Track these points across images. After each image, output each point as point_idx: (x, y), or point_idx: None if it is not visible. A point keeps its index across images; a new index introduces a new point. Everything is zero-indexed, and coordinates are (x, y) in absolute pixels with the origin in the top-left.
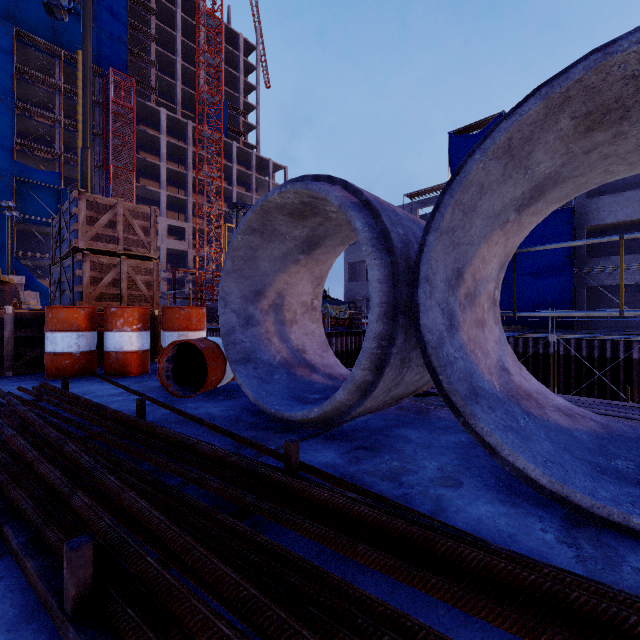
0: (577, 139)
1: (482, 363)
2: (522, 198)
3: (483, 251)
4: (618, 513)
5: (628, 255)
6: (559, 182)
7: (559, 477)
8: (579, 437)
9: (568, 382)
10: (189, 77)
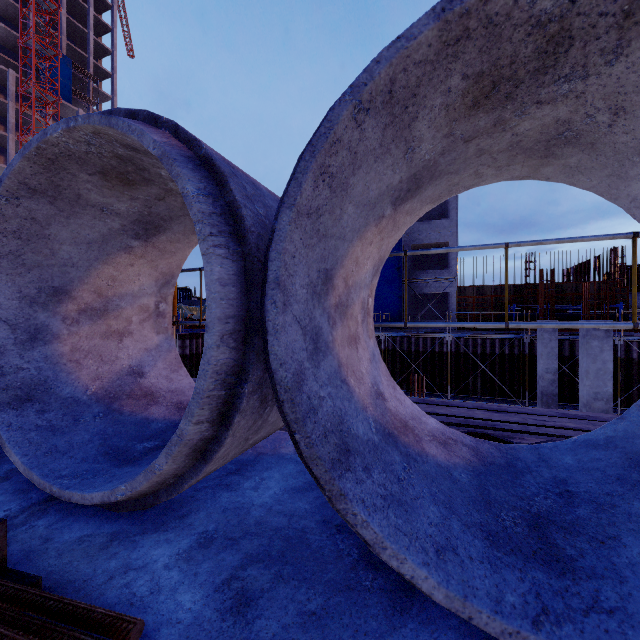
0: (128, 189)
1: (87, 370)
2: (130, 229)
3: (108, 271)
4: (49, 486)
5: (437, 270)
6: (168, 219)
7: (37, 464)
8: (151, 426)
9: (395, 372)
10: (12, 14)
